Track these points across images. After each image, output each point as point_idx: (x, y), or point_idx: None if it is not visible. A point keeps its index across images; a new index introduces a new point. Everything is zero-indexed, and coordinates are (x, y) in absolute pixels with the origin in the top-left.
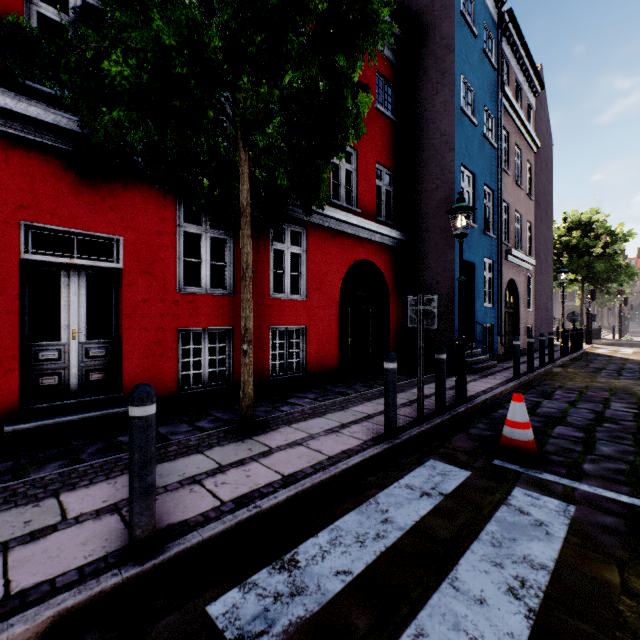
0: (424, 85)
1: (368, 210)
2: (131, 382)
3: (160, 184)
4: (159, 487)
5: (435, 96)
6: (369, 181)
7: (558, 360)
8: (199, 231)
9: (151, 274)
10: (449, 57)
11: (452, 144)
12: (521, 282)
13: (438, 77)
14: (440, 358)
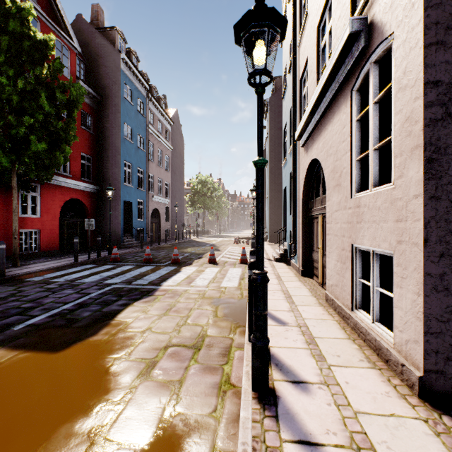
0: (108, 121)
1: (77, 175)
2: None
3: None
4: None
5: (112, 128)
6: (77, 161)
7: (171, 242)
8: None
9: None
10: (118, 114)
11: (119, 152)
12: (162, 209)
13: (114, 120)
14: (98, 239)
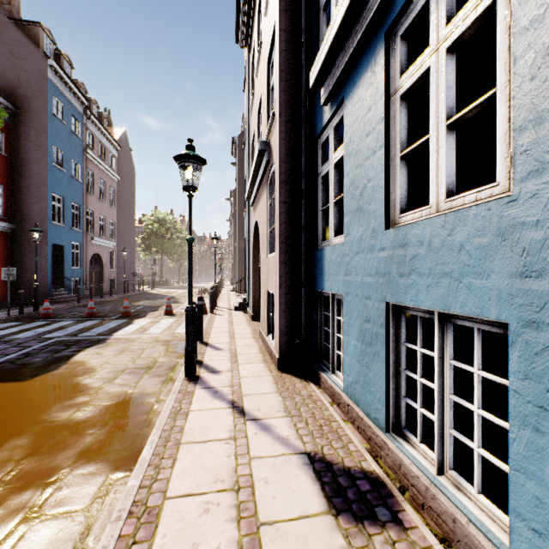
0: (28, 141)
1: None
2: None
3: None
4: None
5: (36, 151)
6: None
7: (118, 295)
8: None
9: None
10: (44, 135)
11: (46, 182)
12: (105, 254)
13: (38, 142)
14: (22, 292)
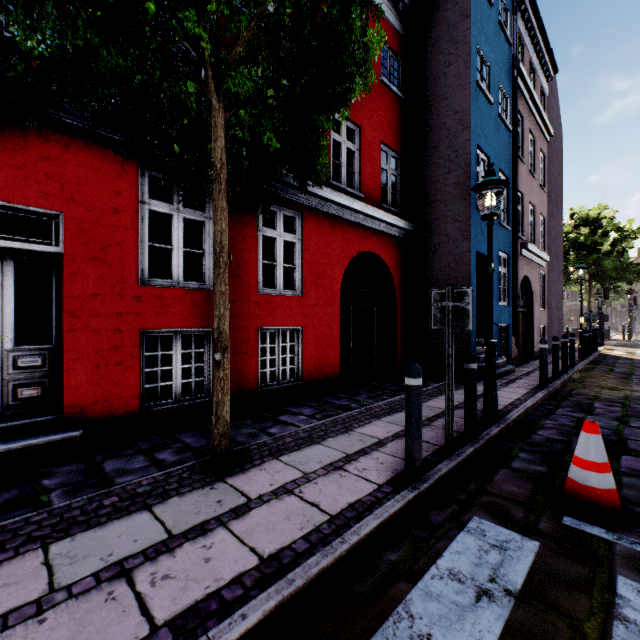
0: (434, 57)
1: (372, 196)
2: (76, 399)
3: (116, 148)
4: (60, 588)
5: (447, 69)
6: (373, 163)
7: (579, 364)
8: (169, 210)
9: (104, 262)
10: (463, 24)
11: (467, 122)
12: (534, 279)
13: (451, 47)
14: (470, 368)
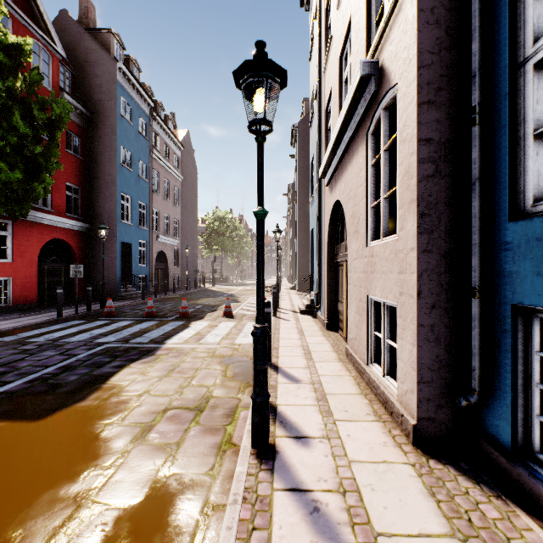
0: (100, 144)
1: (61, 210)
2: None
3: None
4: None
5: (107, 153)
6: (61, 193)
7: (180, 292)
8: None
9: None
10: (114, 136)
11: (116, 182)
12: (170, 252)
13: (108, 143)
14: (88, 289)
